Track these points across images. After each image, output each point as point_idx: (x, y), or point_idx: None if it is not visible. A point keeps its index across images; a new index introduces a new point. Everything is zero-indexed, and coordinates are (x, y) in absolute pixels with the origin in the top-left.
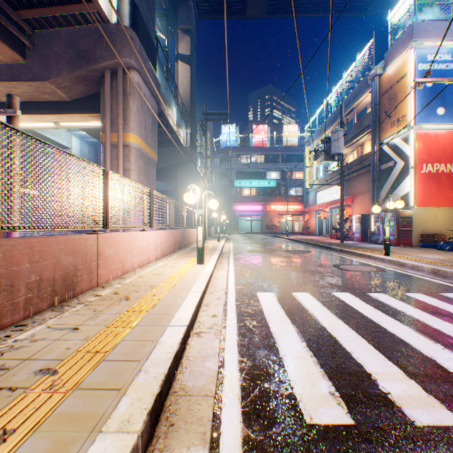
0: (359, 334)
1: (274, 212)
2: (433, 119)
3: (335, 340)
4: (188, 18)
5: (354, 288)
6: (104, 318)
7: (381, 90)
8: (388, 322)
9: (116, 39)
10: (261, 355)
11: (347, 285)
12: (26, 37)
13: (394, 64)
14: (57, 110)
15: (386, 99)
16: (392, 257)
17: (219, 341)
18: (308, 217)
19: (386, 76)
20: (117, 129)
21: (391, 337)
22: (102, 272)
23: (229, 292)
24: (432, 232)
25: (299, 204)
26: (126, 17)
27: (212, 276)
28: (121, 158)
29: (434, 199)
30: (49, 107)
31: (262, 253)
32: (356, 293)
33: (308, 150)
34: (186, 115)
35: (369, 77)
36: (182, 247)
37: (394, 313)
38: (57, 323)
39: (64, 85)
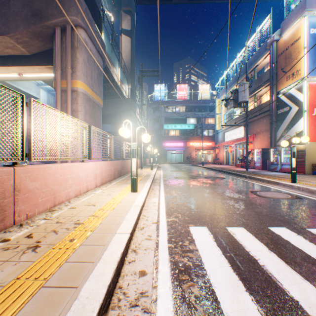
0: None
1: (192, 148)
2: None
3: None
4: (129, 2)
5: (287, 221)
6: None
7: (278, 52)
8: None
9: None
10: None
11: (277, 216)
12: None
13: (289, 30)
14: (19, 63)
15: (283, 58)
16: (300, 185)
17: None
18: (218, 151)
19: (283, 40)
20: (66, 77)
21: None
22: (22, 208)
23: (161, 227)
24: None
25: (210, 141)
26: None
27: (144, 205)
28: (69, 101)
29: None
30: (12, 60)
31: (186, 180)
32: (294, 228)
33: (218, 101)
34: (127, 74)
35: (268, 42)
36: (122, 174)
37: None
38: None
39: (22, 40)
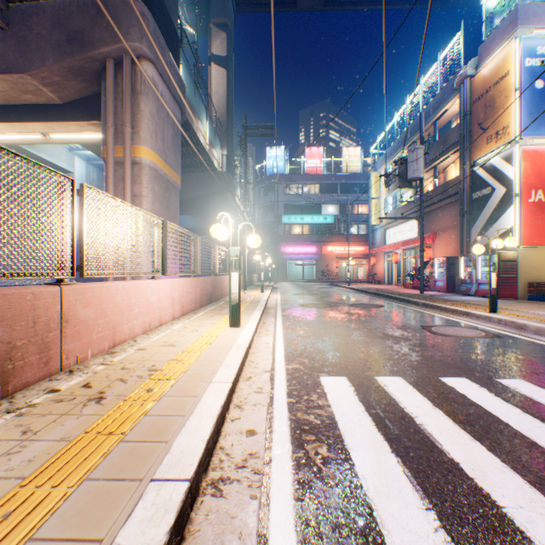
0: (532, 485)
1: (331, 255)
2: (544, 132)
3: (495, 506)
4: (224, 9)
5: (469, 368)
6: (31, 453)
7: (474, 96)
8: None
9: (121, 15)
10: None
11: (456, 363)
12: None
13: (492, 60)
14: (45, 116)
15: (481, 107)
16: (502, 316)
17: (256, 510)
18: (374, 261)
19: (481, 76)
20: (123, 141)
21: None
22: (72, 346)
23: (277, 377)
24: (544, 280)
25: (362, 244)
26: None
27: (251, 346)
28: (128, 180)
29: None
30: (33, 113)
31: (319, 308)
32: (477, 378)
33: (375, 177)
34: (221, 131)
35: (456, 80)
36: (214, 300)
37: None
38: None
39: (51, 80)
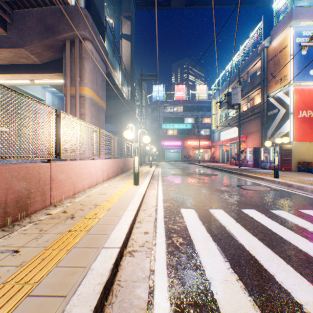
0: (275, 253)
1: (189, 146)
2: (307, 78)
3: (256, 260)
4: (129, 8)
5: (258, 205)
6: (46, 238)
7: (268, 58)
8: (297, 239)
9: (74, 16)
10: (189, 279)
11: (251, 203)
12: (7, 15)
13: (278, 38)
14: (31, 71)
15: (272, 64)
16: (280, 180)
17: (149, 261)
18: (214, 150)
19: (272, 47)
20: (75, 84)
21: (305, 256)
22: (55, 193)
23: (158, 209)
24: (306, 160)
25: (207, 140)
26: (82, 1)
27: (145, 195)
28: (78, 106)
29: (307, 136)
30: (25, 69)
31: (182, 176)
32: (261, 210)
33: (214, 102)
34: (128, 77)
35: (259, 49)
36: (124, 171)
37: (299, 230)
38: (2, 244)
39: (36, 51)
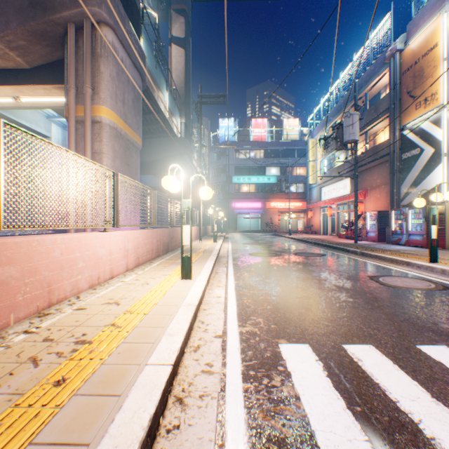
0: None
1: (274, 210)
2: None
3: None
4: None
5: (445, 332)
6: None
7: (403, 68)
8: None
9: None
10: None
11: (425, 323)
12: None
13: (420, 34)
14: (14, 80)
15: (410, 77)
16: (445, 266)
17: None
18: (311, 215)
19: (410, 50)
20: (84, 101)
21: None
22: None
23: (229, 345)
24: None
25: (300, 201)
26: None
27: (202, 301)
28: (88, 137)
29: None
30: (3, 77)
31: (267, 257)
32: None
33: (312, 143)
34: (180, 102)
35: (387, 54)
36: (171, 250)
37: None
38: None
39: (17, 43)
